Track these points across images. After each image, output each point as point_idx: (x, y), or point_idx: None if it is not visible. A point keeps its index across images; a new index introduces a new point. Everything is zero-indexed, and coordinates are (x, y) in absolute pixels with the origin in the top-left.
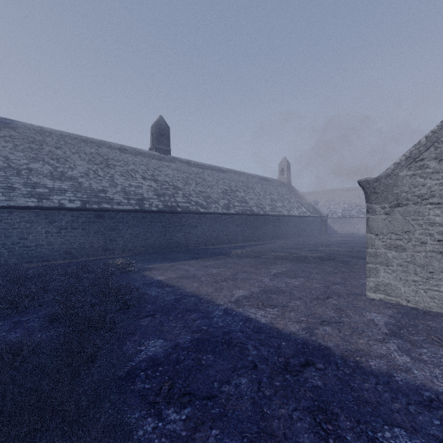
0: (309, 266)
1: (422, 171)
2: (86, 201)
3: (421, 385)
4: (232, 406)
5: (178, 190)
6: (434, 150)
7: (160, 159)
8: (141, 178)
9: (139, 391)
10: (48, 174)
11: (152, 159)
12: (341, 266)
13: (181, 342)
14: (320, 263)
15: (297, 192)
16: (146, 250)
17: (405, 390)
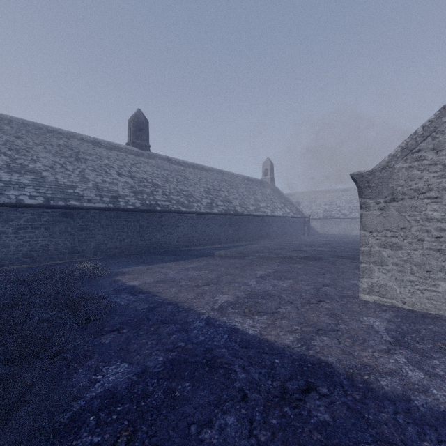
0: (295, 266)
1: (419, 163)
2: (51, 197)
3: None
4: None
5: (158, 187)
6: (431, 140)
7: (139, 155)
8: (116, 174)
9: None
10: (4, 165)
11: (129, 154)
12: (328, 266)
13: (151, 365)
14: (307, 263)
15: (280, 192)
16: (121, 252)
17: (431, 419)
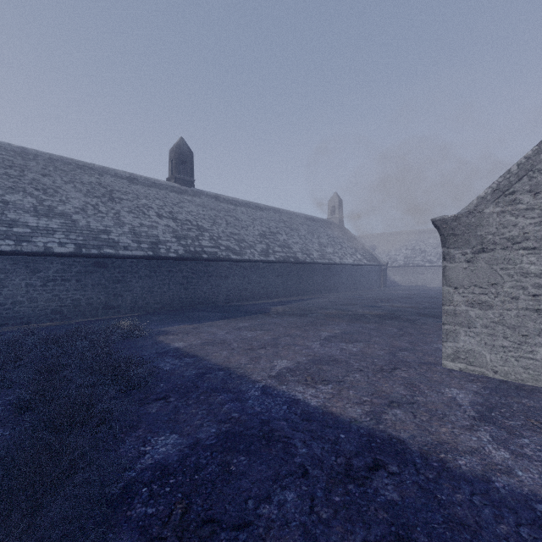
0: (368, 326)
1: (513, 207)
2: (82, 244)
3: (530, 494)
4: (275, 540)
5: (204, 231)
6: (528, 181)
7: (181, 192)
8: (156, 216)
9: (138, 519)
10: (30, 208)
11: (171, 192)
12: (407, 326)
13: (203, 437)
14: (382, 323)
15: (350, 235)
16: (162, 307)
17: (511, 502)
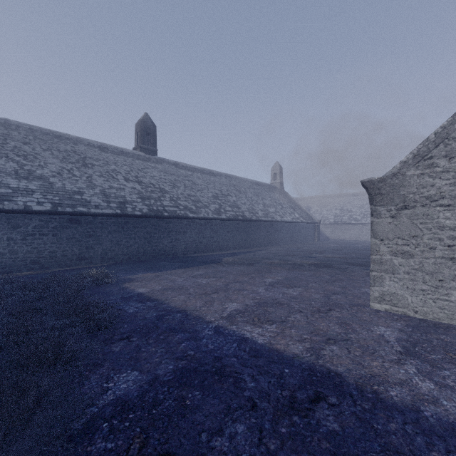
0: (305, 274)
1: (431, 170)
2: (58, 203)
3: (455, 422)
4: None
5: (165, 193)
6: (444, 147)
7: (146, 160)
8: (123, 180)
9: (97, 455)
10: (12, 172)
11: (136, 159)
12: (338, 273)
13: (161, 374)
14: (317, 270)
15: (289, 197)
16: (128, 258)
17: (440, 430)
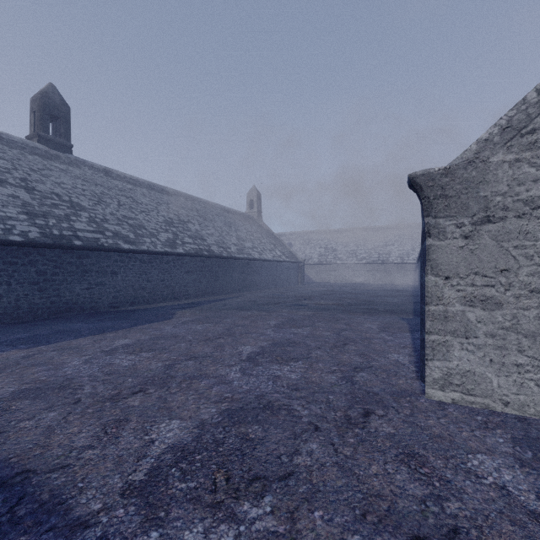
0: (300, 332)
1: (533, 153)
2: None
3: None
4: None
5: (81, 210)
6: None
7: (50, 157)
8: None
9: None
10: None
11: (30, 154)
12: (344, 329)
13: None
14: (314, 326)
15: (269, 230)
16: None
17: None
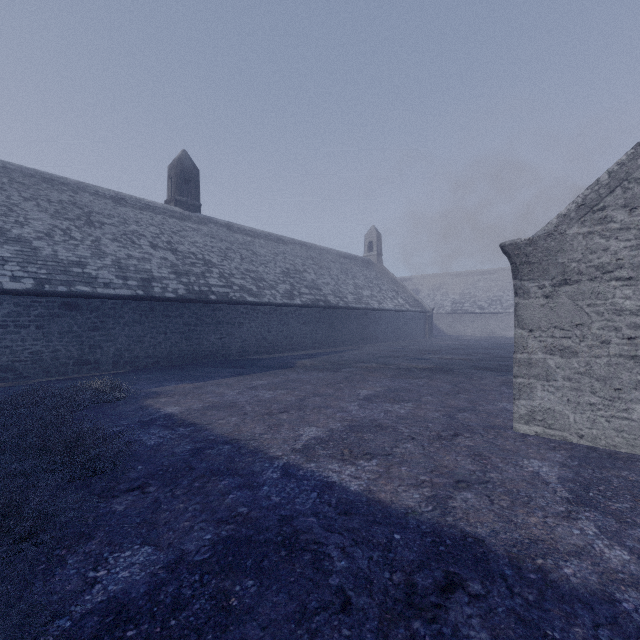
0: (416, 382)
1: (603, 227)
2: (46, 279)
3: None
4: None
5: (212, 266)
6: (622, 193)
7: (184, 218)
8: (149, 246)
9: None
10: None
11: (170, 218)
12: (463, 381)
13: (191, 549)
14: (432, 378)
15: (391, 276)
16: (156, 362)
17: None
